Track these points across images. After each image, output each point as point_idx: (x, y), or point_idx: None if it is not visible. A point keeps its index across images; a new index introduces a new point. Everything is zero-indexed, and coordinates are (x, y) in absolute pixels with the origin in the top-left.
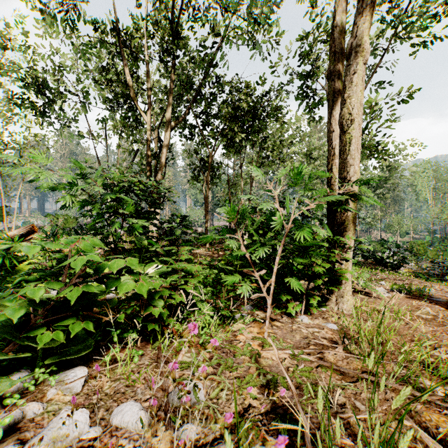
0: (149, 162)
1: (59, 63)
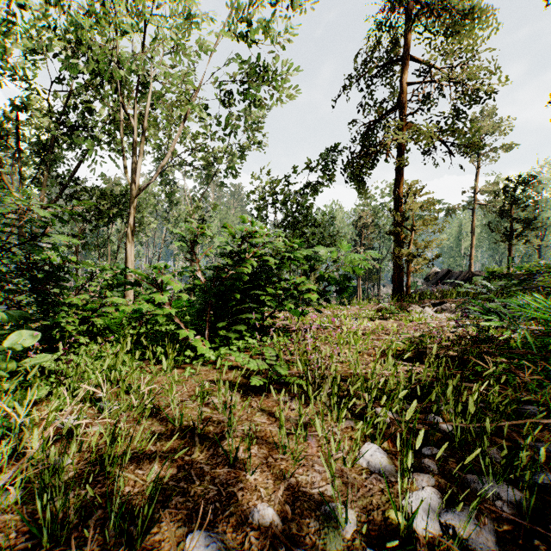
0: (22, 231)
1: None
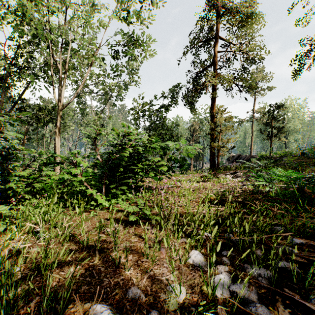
0: None
1: None
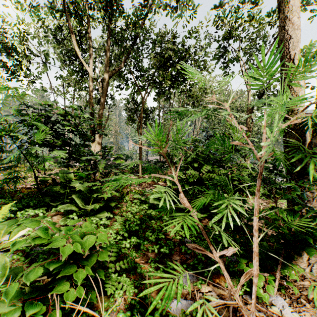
0: (92, 105)
1: (23, 28)
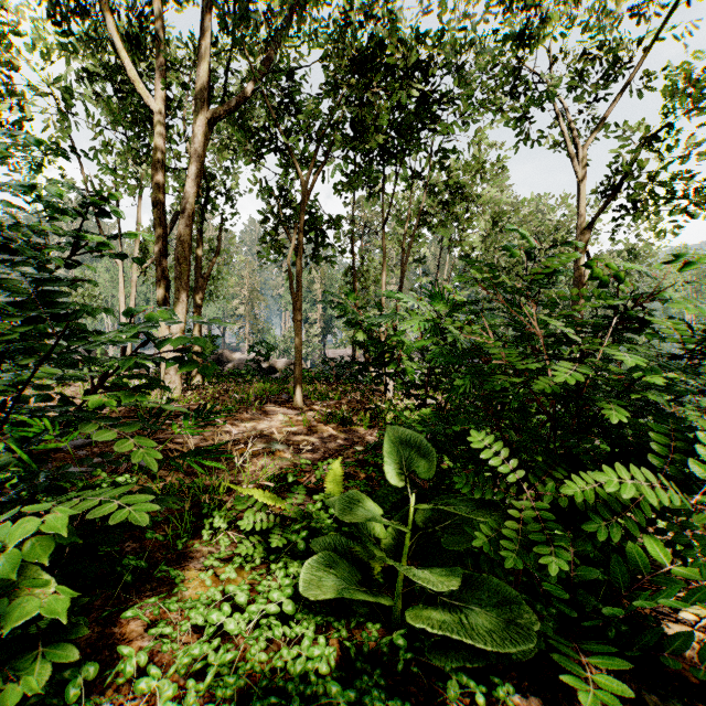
0: (161, 202)
1: None
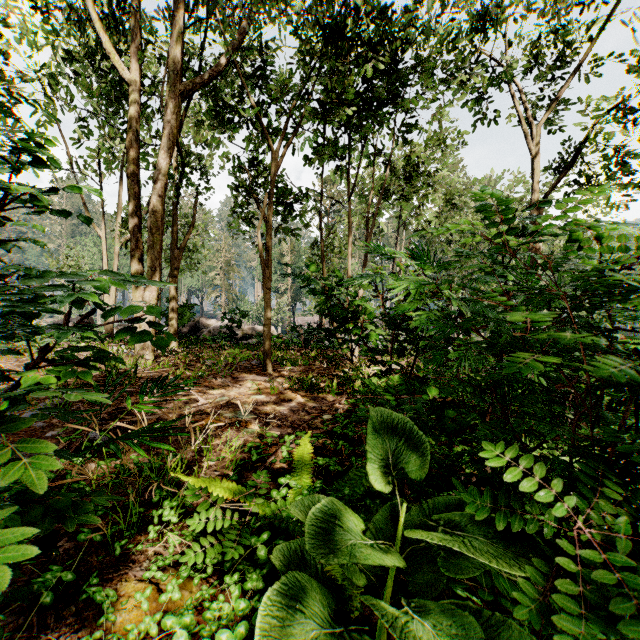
0: (135, 174)
1: None
